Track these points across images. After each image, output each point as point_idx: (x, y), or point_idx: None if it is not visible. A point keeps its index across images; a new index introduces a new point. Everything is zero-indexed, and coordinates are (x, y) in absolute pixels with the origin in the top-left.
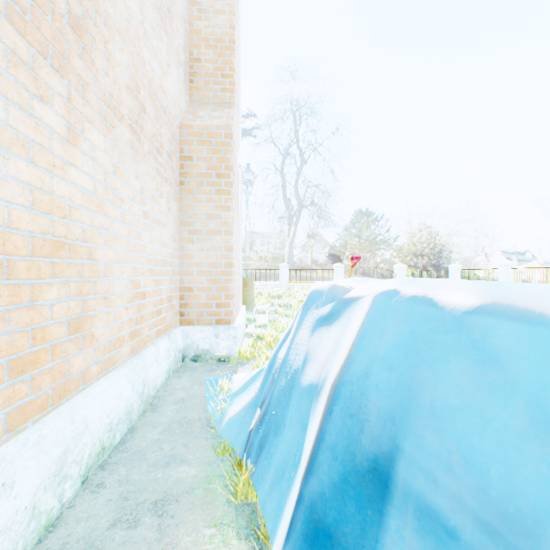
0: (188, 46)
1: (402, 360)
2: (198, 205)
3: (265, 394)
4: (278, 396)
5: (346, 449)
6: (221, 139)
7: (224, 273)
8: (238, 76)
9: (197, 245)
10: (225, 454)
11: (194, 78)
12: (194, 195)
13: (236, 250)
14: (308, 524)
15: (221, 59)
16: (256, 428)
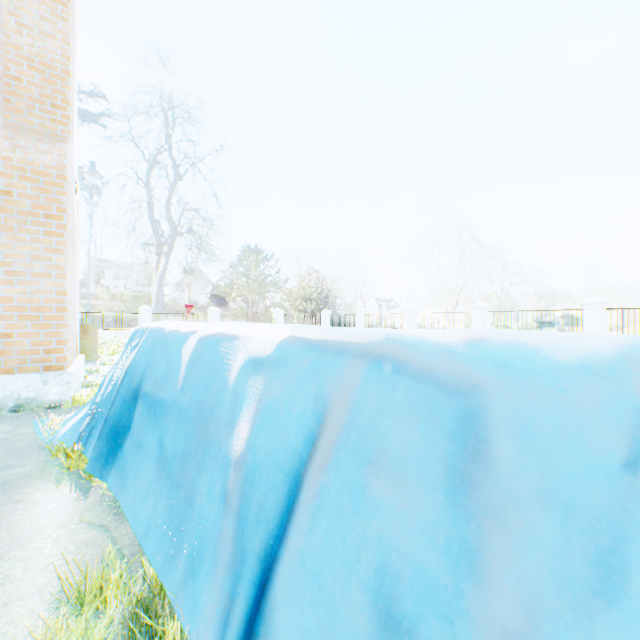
0: (2, 57)
1: (150, 352)
2: (21, 245)
3: (96, 404)
4: (105, 399)
5: (127, 391)
6: (51, 179)
7: (56, 318)
8: (74, 101)
9: (18, 287)
10: (60, 456)
11: (12, 97)
12: (14, 233)
13: (72, 293)
14: (109, 427)
15: (51, 87)
16: (88, 426)
